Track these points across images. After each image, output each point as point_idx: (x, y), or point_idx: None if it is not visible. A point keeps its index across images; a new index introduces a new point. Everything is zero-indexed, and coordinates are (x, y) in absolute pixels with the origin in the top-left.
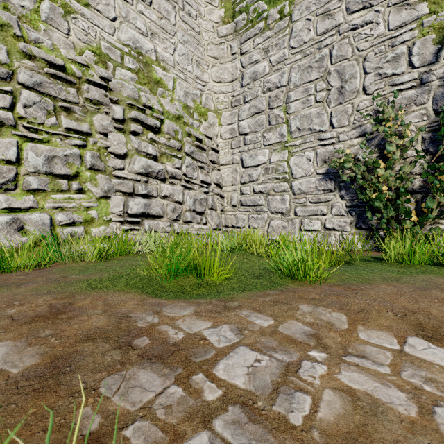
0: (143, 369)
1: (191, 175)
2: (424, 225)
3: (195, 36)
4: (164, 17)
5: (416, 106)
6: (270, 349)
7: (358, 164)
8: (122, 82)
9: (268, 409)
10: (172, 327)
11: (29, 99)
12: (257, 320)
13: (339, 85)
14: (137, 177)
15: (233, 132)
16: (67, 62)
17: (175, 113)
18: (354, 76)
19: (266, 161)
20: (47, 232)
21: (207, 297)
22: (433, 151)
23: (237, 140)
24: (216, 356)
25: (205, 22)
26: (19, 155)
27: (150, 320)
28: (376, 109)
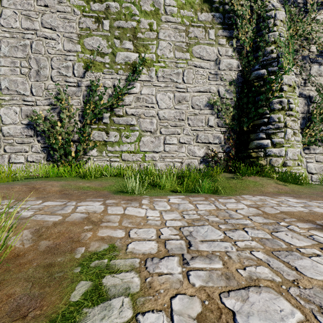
0: None
1: None
2: (77, 158)
3: None
4: None
5: (76, 97)
6: None
7: (46, 122)
8: None
9: None
10: None
11: None
12: None
13: (37, 69)
14: None
15: None
16: None
17: None
18: (46, 67)
19: None
20: None
21: None
22: (83, 122)
23: None
24: None
25: None
26: None
27: None
28: (58, 91)
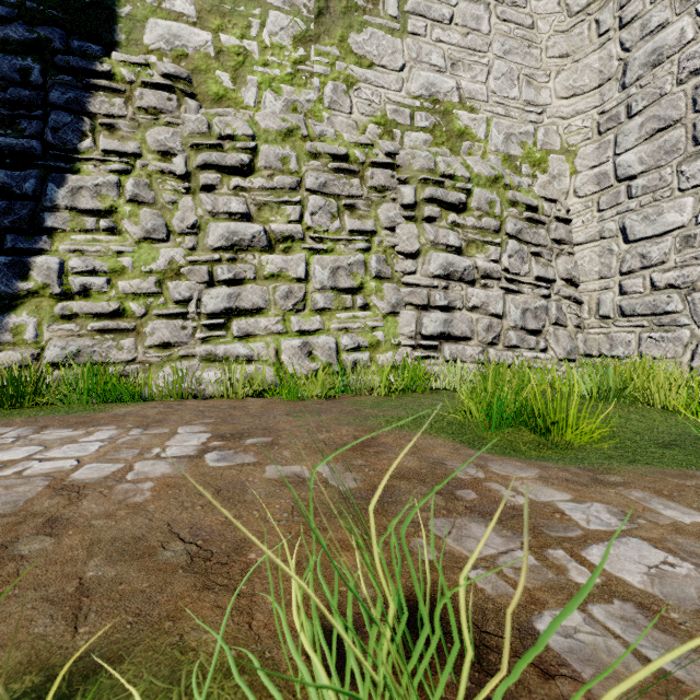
0: (475, 522)
1: (518, 270)
2: None
3: (523, 35)
4: (472, 30)
5: None
6: (698, 556)
7: None
8: (412, 151)
9: (693, 627)
10: (506, 487)
11: (315, 205)
12: (666, 511)
13: None
14: (433, 283)
15: (602, 179)
16: (350, 148)
17: (489, 174)
18: None
19: (687, 221)
20: (333, 358)
21: (558, 461)
22: None
23: (612, 193)
24: (584, 538)
25: (543, 2)
26: (307, 270)
27: (473, 473)
28: None
